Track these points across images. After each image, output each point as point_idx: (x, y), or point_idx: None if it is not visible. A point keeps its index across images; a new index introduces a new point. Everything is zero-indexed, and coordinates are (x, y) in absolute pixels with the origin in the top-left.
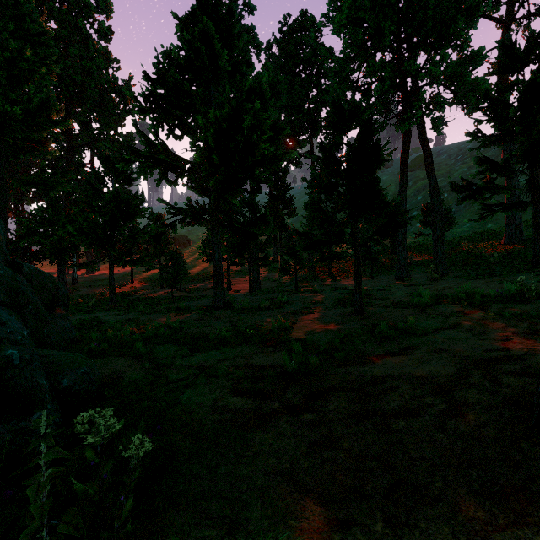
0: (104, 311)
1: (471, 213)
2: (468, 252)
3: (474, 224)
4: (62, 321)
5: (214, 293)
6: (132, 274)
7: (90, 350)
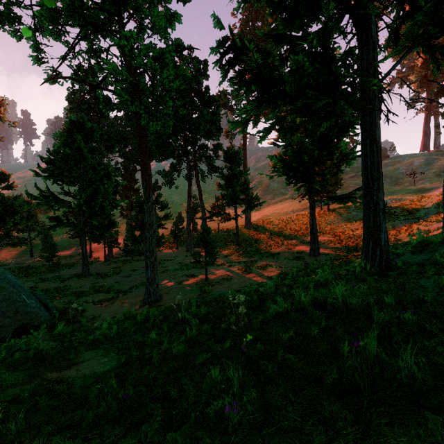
0: None
1: None
2: (228, 232)
3: None
4: None
5: (83, 268)
6: None
7: None
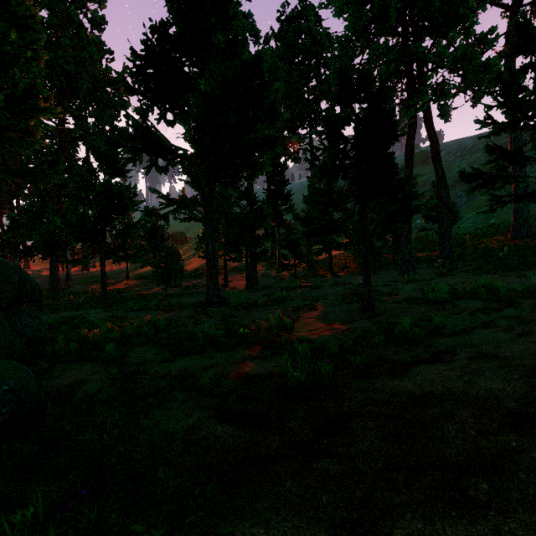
0: (93, 308)
1: (472, 209)
2: (474, 247)
3: (476, 220)
4: (28, 319)
5: (208, 288)
6: (127, 271)
7: (56, 353)
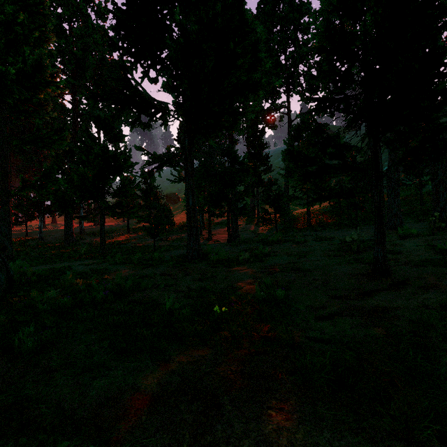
0: (91, 259)
1: None
2: None
3: None
4: None
5: (188, 242)
6: (128, 225)
7: None
